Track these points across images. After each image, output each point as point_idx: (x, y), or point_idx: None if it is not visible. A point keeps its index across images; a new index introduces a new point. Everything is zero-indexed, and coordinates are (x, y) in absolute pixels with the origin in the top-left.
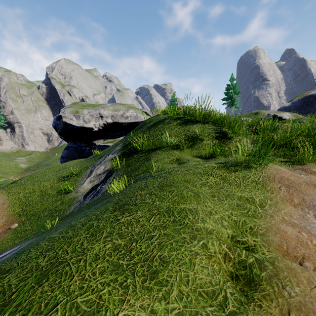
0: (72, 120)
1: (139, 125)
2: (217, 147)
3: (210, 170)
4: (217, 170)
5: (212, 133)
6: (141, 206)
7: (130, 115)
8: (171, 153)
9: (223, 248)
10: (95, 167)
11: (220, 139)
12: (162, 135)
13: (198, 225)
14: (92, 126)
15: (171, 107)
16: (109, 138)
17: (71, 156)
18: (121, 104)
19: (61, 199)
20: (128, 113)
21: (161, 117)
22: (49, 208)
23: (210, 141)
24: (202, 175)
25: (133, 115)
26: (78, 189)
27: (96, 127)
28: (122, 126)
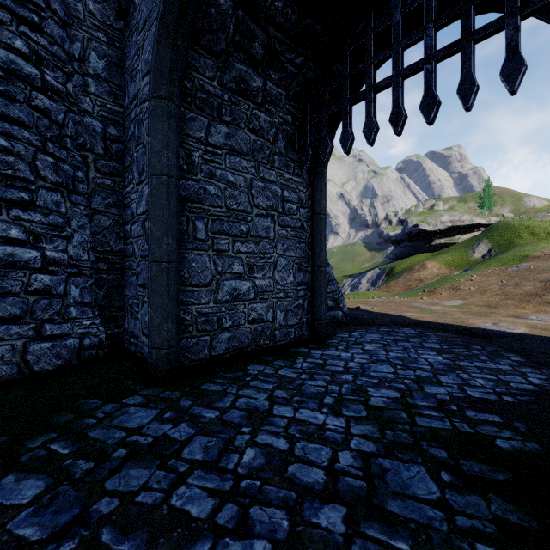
0: (425, 227)
1: (491, 228)
2: (547, 237)
3: (543, 241)
4: (545, 241)
5: (545, 231)
6: (529, 245)
7: (465, 219)
8: (524, 240)
9: (545, 246)
10: (474, 249)
11: (549, 233)
12: (515, 233)
13: (541, 245)
14: (437, 230)
15: (518, 219)
16: (446, 238)
17: (406, 253)
18: (452, 211)
19: (466, 261)
20: (464, 218)
21: (510, 224)
22: (463, 263)
23: (544, 234)
24: (541, 241)
25: (468, 219)
26: (473, 257)
27: (438, 230)
28: (458, 228)
